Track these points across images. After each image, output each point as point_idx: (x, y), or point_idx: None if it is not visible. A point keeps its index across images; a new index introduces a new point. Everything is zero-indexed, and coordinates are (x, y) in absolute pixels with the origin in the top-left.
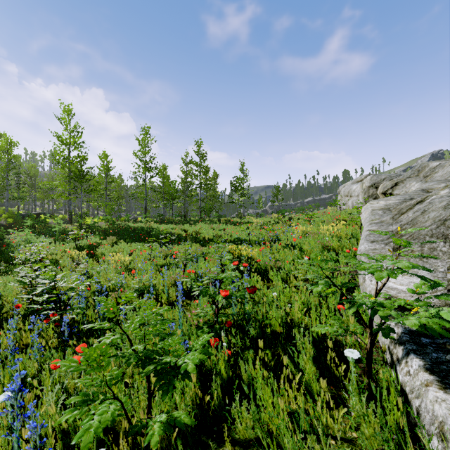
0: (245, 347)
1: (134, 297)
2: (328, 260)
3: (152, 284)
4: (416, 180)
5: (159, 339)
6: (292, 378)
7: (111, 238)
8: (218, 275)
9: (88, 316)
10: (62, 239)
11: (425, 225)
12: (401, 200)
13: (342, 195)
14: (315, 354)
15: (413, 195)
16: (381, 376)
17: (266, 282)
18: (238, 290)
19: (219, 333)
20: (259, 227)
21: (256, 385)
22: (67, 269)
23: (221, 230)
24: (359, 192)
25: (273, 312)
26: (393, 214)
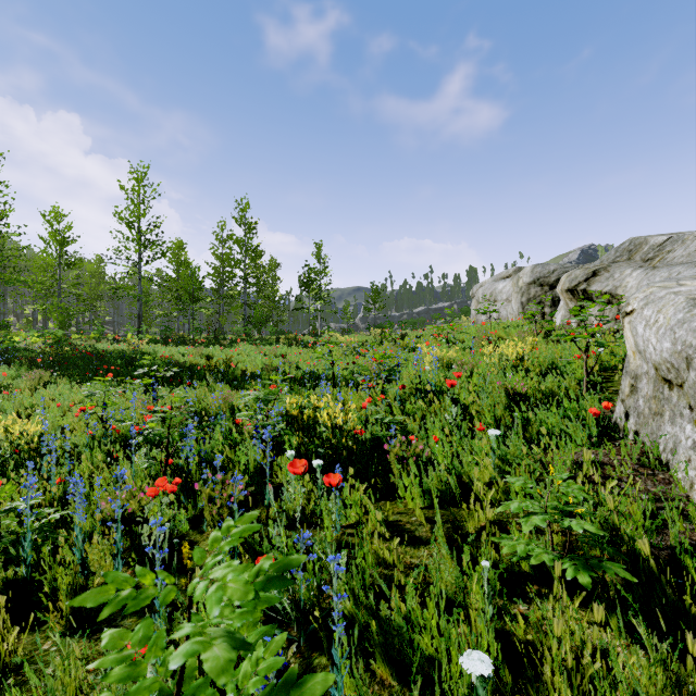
0: None
1: None
2: None
3: None
4: (631, 266)
5: None
6: None
7: (36, 374)
8: None
9: None
10: None
11: None
12: None
13: (479, 299)
14: None
15: None
16: None
17: (385, 497)
18: None
19: None
20: (350, 351)
21: None
22: None
23: (280, 358)
24: (510, 293)
25: None
26: None
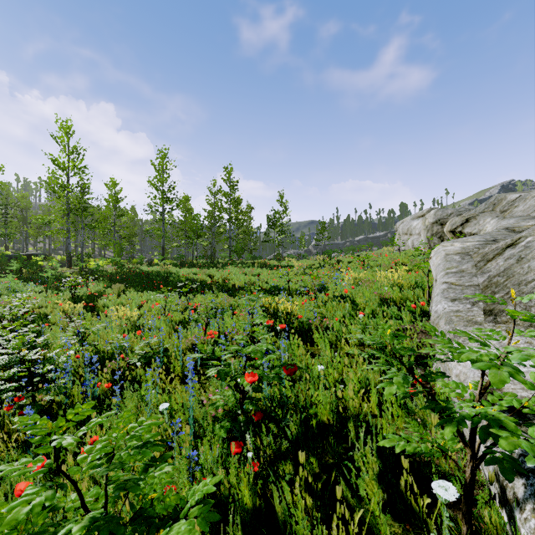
0: (280, 456)
1: (91, 411)
2: (402, 335)
3: (165, 347)
4: (492, 215)
5: (142, 468)
6: (349, 519)
7: (117, 285)
8: (243, 348)
9: (74, 395)
10: (56, 287)
11: (527, 278)
12: (482, 242)
13: (400, 232)
14: (381, 468)
15: (495, 235)
16: (486, 519)
17: (310, 345)
18: (272, 368)
19: (245, 430)
20: (301, 272)
21: (296, 527)
22: (57, 327)
23: (255, 276)
24: (421, 229)
25: (319, 396)
26: (475, 260)
